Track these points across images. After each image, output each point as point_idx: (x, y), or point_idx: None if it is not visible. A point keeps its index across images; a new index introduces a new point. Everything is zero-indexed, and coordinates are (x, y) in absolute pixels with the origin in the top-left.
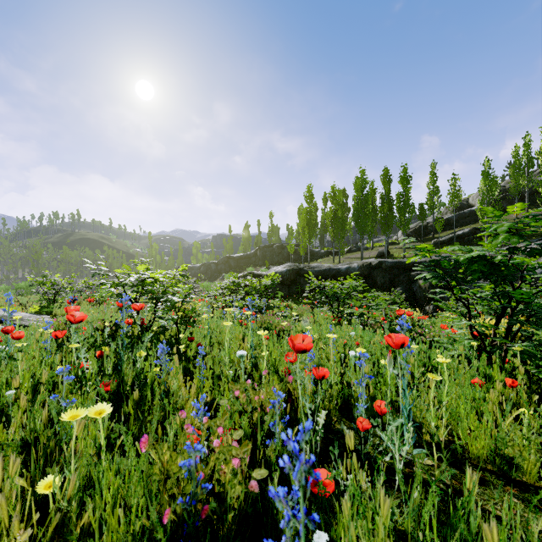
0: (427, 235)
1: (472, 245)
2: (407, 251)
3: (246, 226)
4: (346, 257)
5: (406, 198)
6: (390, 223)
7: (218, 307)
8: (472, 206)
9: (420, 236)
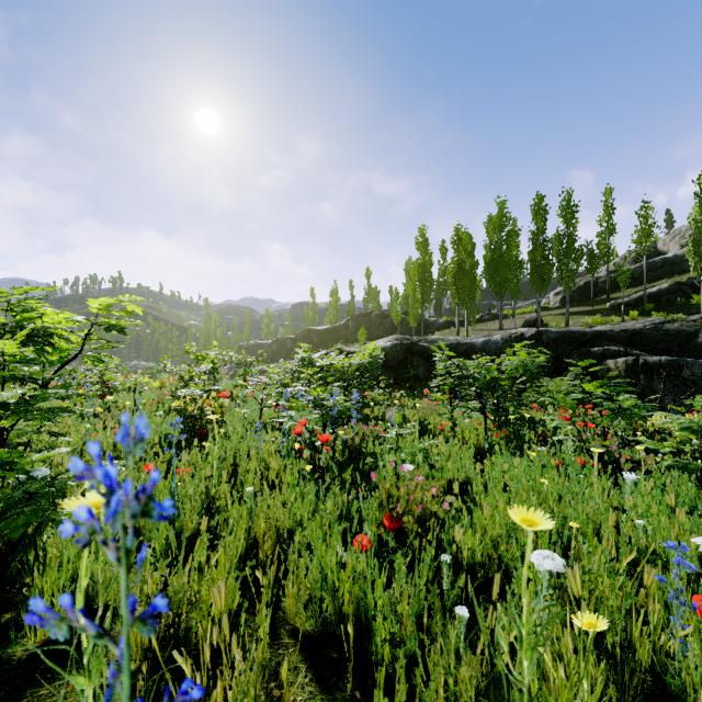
0: (597, 296)
1: (676, 307)
2: (570, 318)
3: (334, 289)
4: (476, 329)
5: (571, 239)
6: (546, 277)
7: (267, 407)
8: (664, 253)
9: (586, 298)
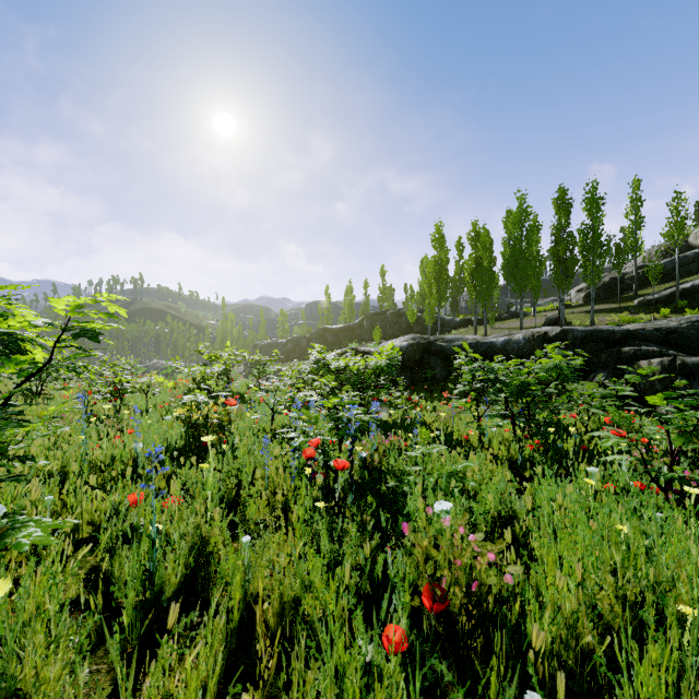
0: (623, 293)
1: None
2: (594, 316)
3: (349, 287)
4: (494, 328)
5: (596, 233)
6: (570, 273)
7: (278, 413)
8: (695, 247)
9: (612, 294)
